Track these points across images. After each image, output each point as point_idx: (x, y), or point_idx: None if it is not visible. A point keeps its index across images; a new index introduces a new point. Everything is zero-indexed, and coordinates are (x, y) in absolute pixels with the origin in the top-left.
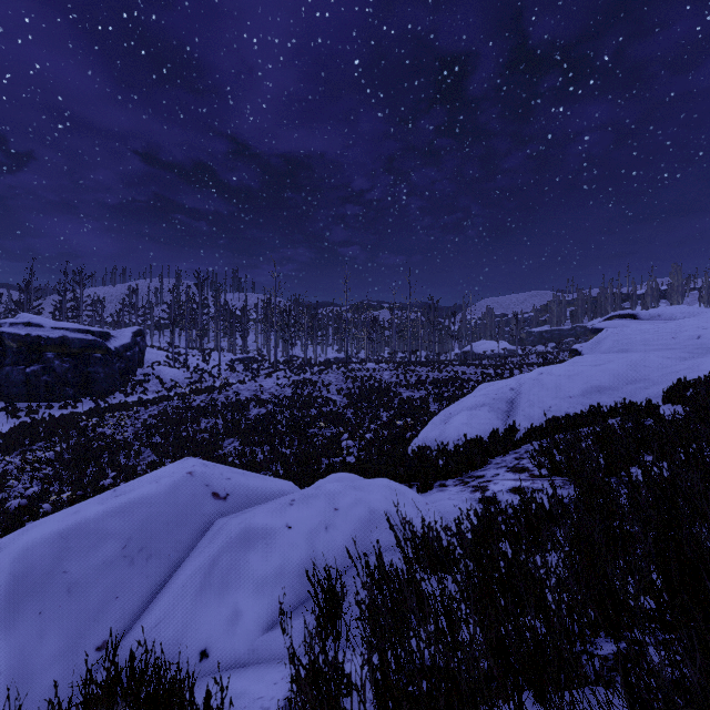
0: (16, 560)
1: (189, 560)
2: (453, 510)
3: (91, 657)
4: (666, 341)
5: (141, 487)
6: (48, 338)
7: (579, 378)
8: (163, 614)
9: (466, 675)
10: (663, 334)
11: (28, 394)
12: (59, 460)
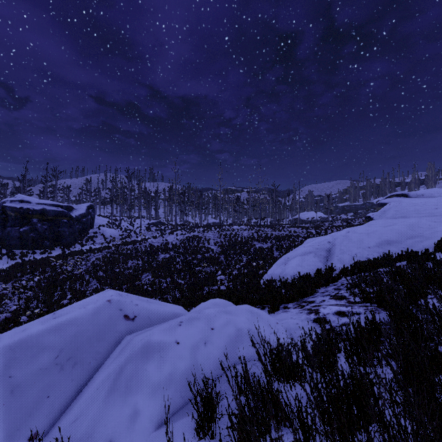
0: None
1: (103, 368)
2: (295, 327)
3: None
4: (431, 210)
5: (73, 311)
6: (33, 210)
7: (374, 235)
8: (80, 411)
9: None
10: (429, 206)
11: (21, 245)
12: (38, 287)
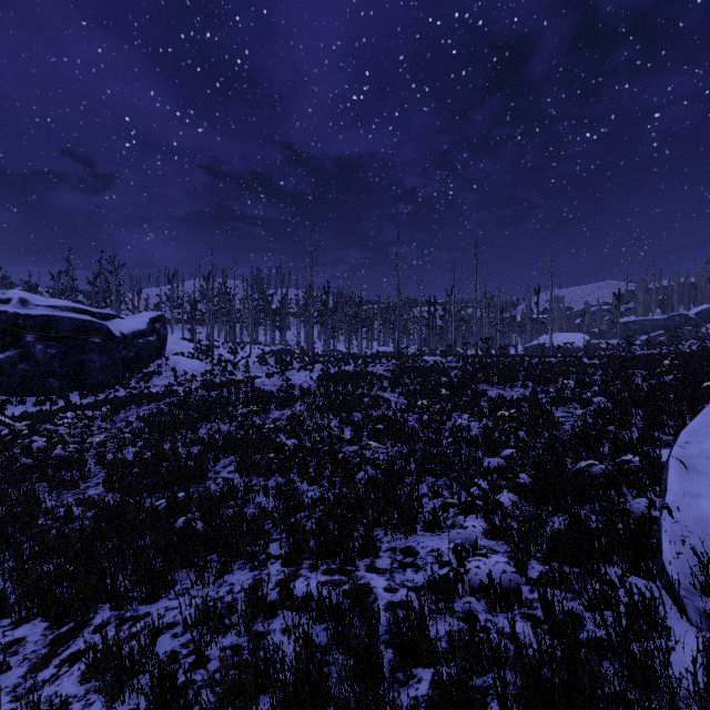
0: None
1: None
2: None
3: None
4: None
5: None
6: (28, 317)
7: None
8: None
9: None
10: None
11: None
12: None
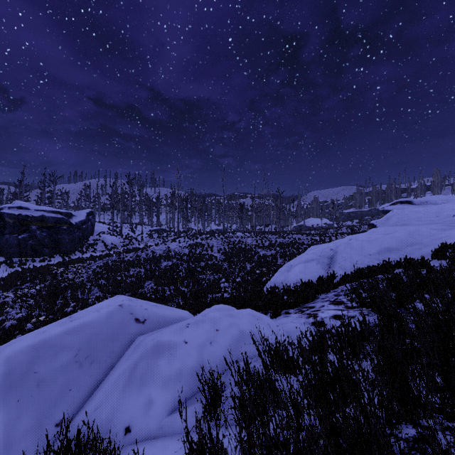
0: (3, 364)
1: (118, 364)
2: (294, 330)
3: (52, 431)
4: (432, 218)
5: (88, 315)
6: (32, 217)
7: (376, 242)
8: (101, 401)
9: (309, 453)
10: (430, 214)
11: (20, 252)
12: (39, 295)
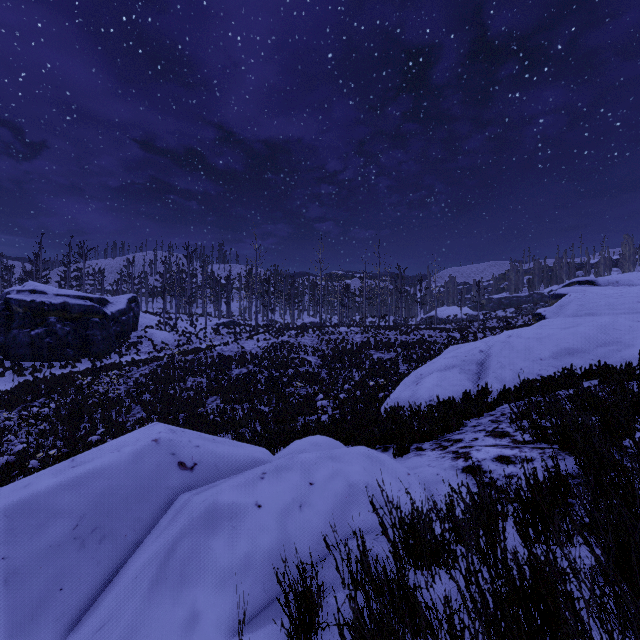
0: None
1: (145, 544)
2: (434, 480)
3: None
4: (631, 304)
5: (101, 456)
6: (50, 304)
7: (549, 341)
8: (110, 613)
9: None
10: (628, 298)
11: (32, 354)
12: (56, 416)
